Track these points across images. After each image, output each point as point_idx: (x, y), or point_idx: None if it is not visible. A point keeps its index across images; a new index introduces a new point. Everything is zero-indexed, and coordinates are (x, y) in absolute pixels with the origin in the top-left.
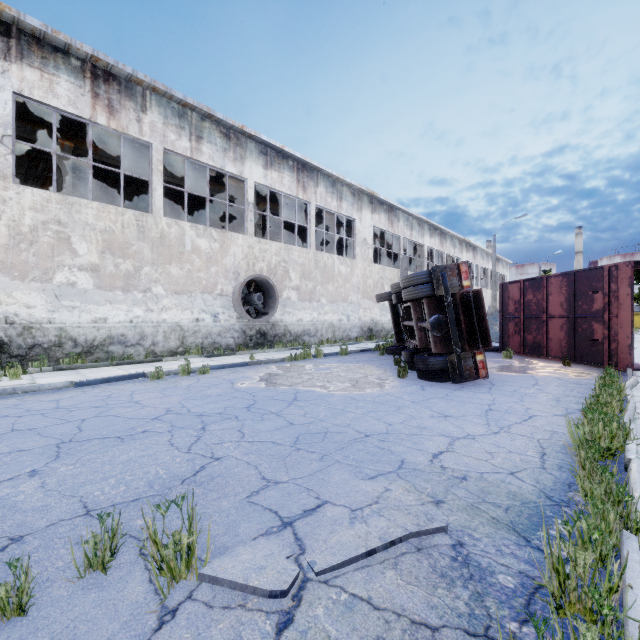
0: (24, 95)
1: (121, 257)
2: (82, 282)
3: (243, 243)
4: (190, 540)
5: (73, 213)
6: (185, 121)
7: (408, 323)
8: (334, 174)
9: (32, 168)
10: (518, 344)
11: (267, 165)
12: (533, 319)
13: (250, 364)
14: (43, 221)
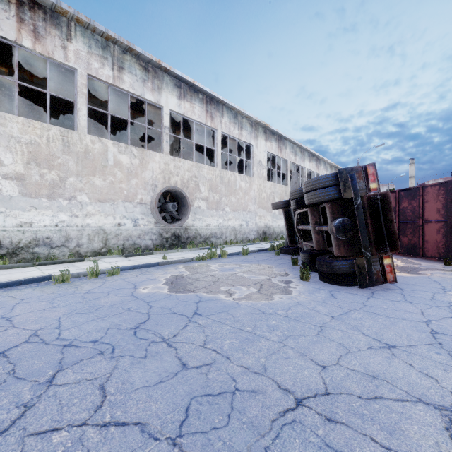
0: None
1: (46, 168)
2: (7, 189)
3: (160, 160)
4: None
5: None
6: (108, 52)
7: (303, 227)
8: (236, 107)
9: None
10: None
11: (181, 96)
12: (408, 224)
13: (161, 264)
14: None
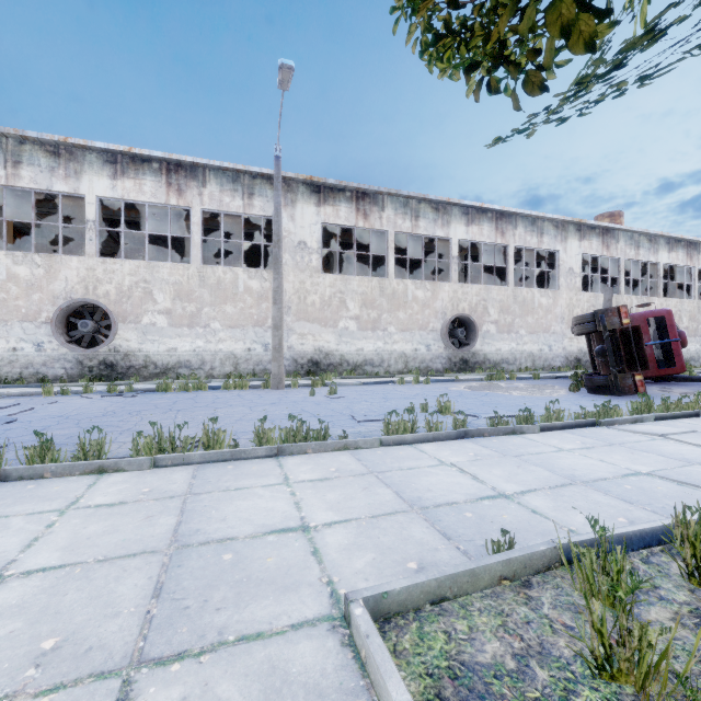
0: (326, 223)
1: (370, 309)
2: (351, 326)
3: (449, 289)
4: (449, 404)
5: (347, 285)
6: (408, 208)
7: None
8: (533, 214)
9: None
10: None
11: (468, 222)
12: None
13: (456, 381)
14: (334, 292)
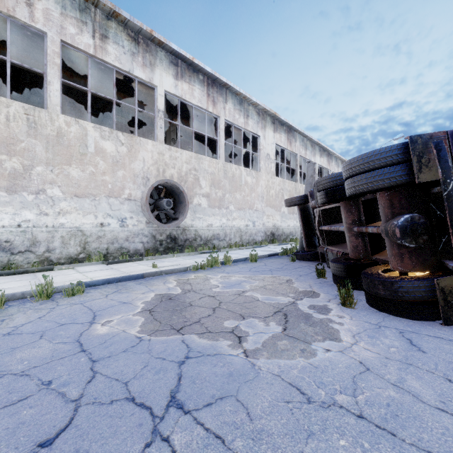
0: None
1: (5, 153)
2: None
3: (153, 149)
4: None
5: None
6: (87, 16)
7: (329, 228)
8: (241, 92)
9: None
10: None
11: (178, 76)
12: None
13: (147, 275)
14: None
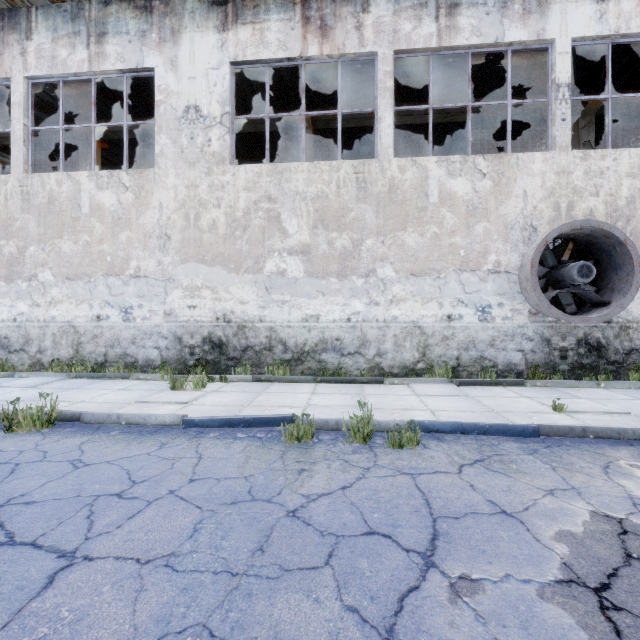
0: (239, 61)
1: (336, 230)
2: (292, 269)
3: (544, 168)
4: None
5: (283, 183)
6: None
7: None
8: None
9: None
10: None
11: None
12: None
13: (545, 432)
14: (255, 201)
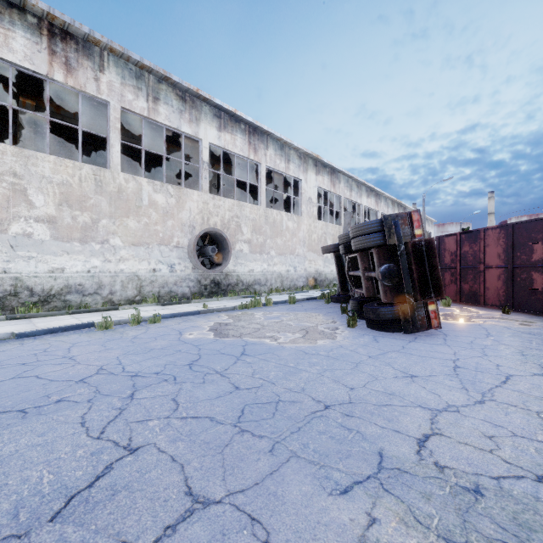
0: None
1: (78, 209)
2: (39, 233)
3: (198, 199)
4: None
5: (29, 166)
6: (142, 82)
7: (354, 273)
8: (282, 138)
9: (5, 131)
10: (454, 293)
11: (221, 127)
12: (469, 269)
13: (202, 312)
14: None
